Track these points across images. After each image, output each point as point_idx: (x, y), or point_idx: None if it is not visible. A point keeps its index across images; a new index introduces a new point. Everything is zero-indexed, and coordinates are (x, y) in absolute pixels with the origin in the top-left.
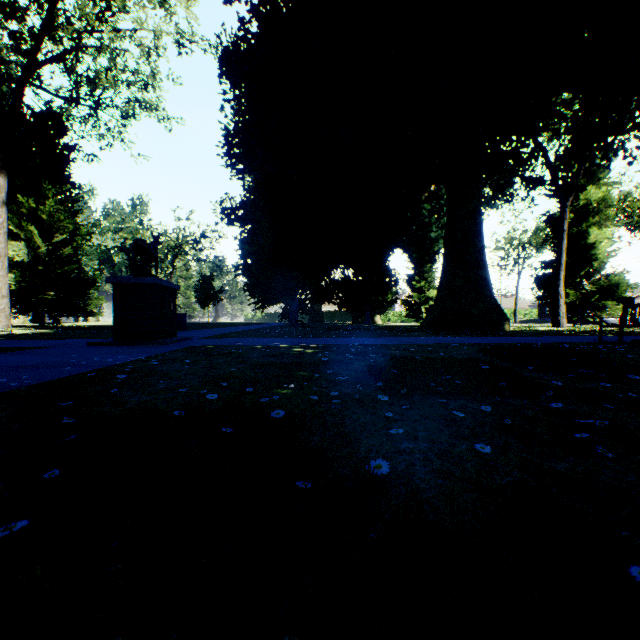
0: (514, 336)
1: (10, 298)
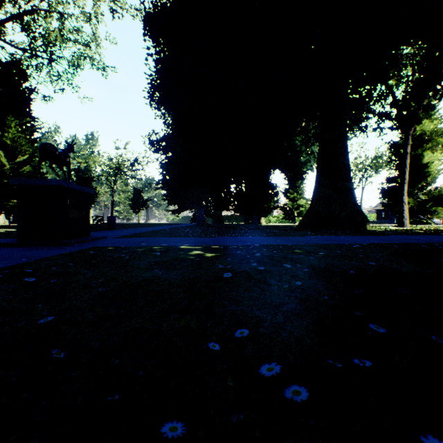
0: (387, 235)
1: None
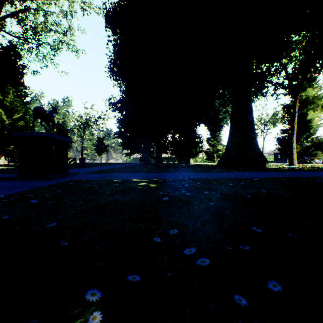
0: (279, 171)
1: None
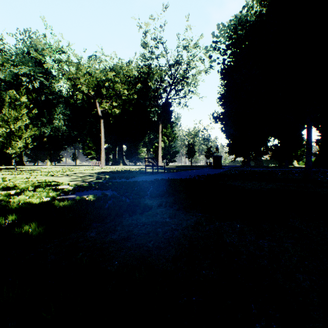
0: None
1: (161, 158)
